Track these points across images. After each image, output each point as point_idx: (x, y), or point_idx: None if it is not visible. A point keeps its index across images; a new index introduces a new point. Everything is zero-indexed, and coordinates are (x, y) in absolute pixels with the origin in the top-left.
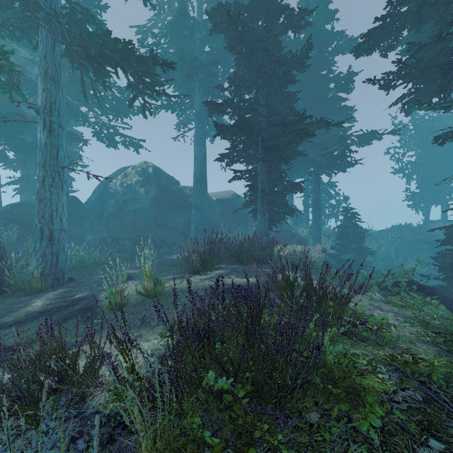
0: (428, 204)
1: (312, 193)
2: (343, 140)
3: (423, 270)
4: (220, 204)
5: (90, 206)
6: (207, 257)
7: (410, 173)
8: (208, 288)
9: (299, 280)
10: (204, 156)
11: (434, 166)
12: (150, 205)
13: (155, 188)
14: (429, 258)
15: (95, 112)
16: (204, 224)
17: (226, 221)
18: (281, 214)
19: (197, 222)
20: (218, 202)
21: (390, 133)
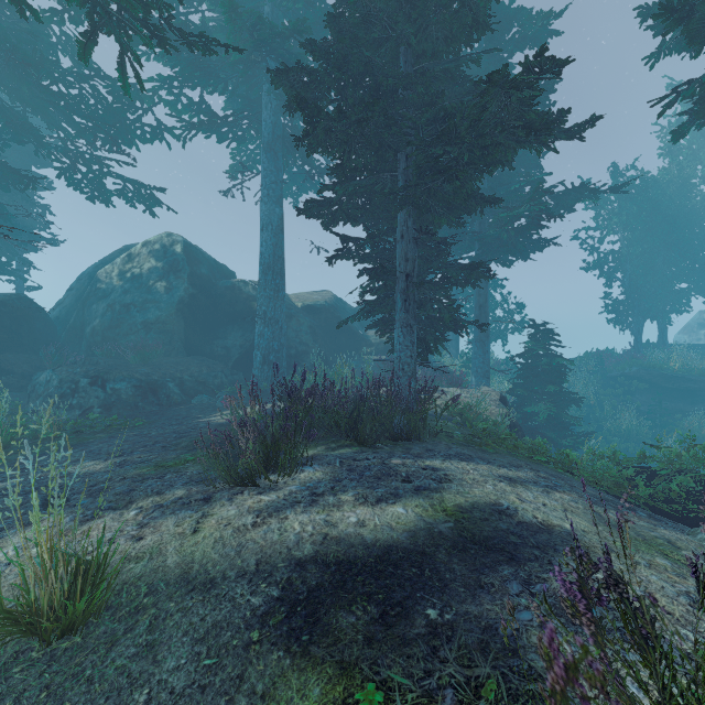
0: (640, 319)
1: (474, 295)
2: (540, 195)
3: (643, 424)
4: (309, 314)
5: (61, 315)
6: (278, 438)
7: (614, 268)
8: (276, 564)
9: (525, 503)
10: (279, 224)
11: (649, 259)
12: (176, 314)
13: (186, 282)
14: (654, 406)
15: (65, 131)
16: (279, 349)
17: (321, 344)
18: (439, 330)
19: (267, 346)
20: (305, 310)
21: (611, 190)
